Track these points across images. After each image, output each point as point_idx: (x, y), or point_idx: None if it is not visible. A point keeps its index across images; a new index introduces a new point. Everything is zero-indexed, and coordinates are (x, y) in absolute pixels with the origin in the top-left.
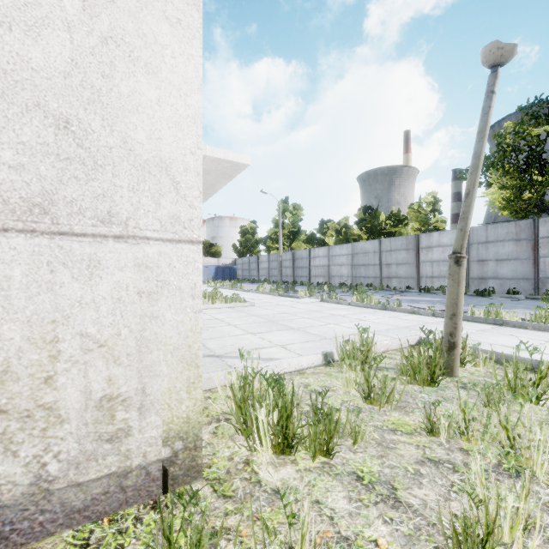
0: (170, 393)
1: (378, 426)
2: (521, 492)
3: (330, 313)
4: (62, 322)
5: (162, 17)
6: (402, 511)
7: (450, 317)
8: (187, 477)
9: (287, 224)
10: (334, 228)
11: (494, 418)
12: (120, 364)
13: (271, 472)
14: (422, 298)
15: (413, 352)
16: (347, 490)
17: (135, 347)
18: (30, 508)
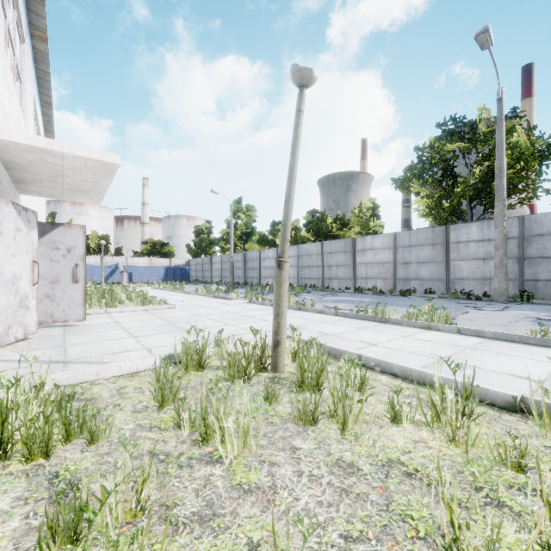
0: None
1: (142, 424)
2: (141, 477)
3: (243, 314)
4: None
5: None
6: None
7: (275, 317)
8: None
9: (240, 225)
10: None
11: (221, 409)
12: None
13: None
14: (350, 298)
15: None
16: (27, 490)
17: None
18: None
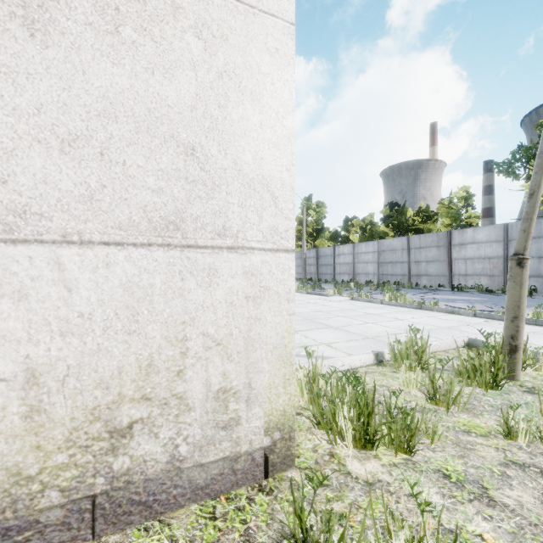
0: (270, 388)
1: (450, 427)
2: None
3: (364, 312)
4: (189, 323)
5: (264, 49)
6: (499, 510)
7: (512, 320)
8: (283, 465)
9: (311, 222)
10: (359, 225)
11: None
12: (232, 361)
13: (357, 465)
14: (456, 296)
15: (464, 353)
16: (437, 486)
17: (243, 346)
18: (167, 482)
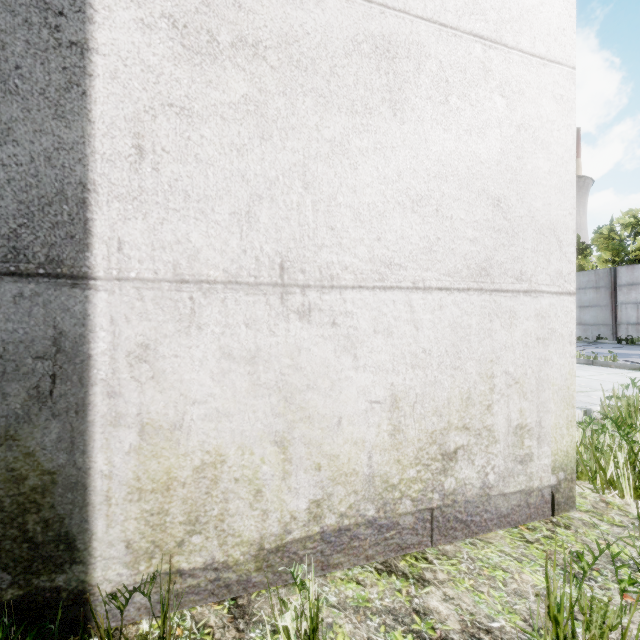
0: (555, 428)
1: None
2: None
3: None
4: (495, 361)
5: (551, 97)
6: None
7: None
8: (566, 505)
9: None
10: None
11: None
12: (526, 399)
13: None
14: (630, 351)
15: None
16: None
17: (535, 386)
18: (479, 506)
